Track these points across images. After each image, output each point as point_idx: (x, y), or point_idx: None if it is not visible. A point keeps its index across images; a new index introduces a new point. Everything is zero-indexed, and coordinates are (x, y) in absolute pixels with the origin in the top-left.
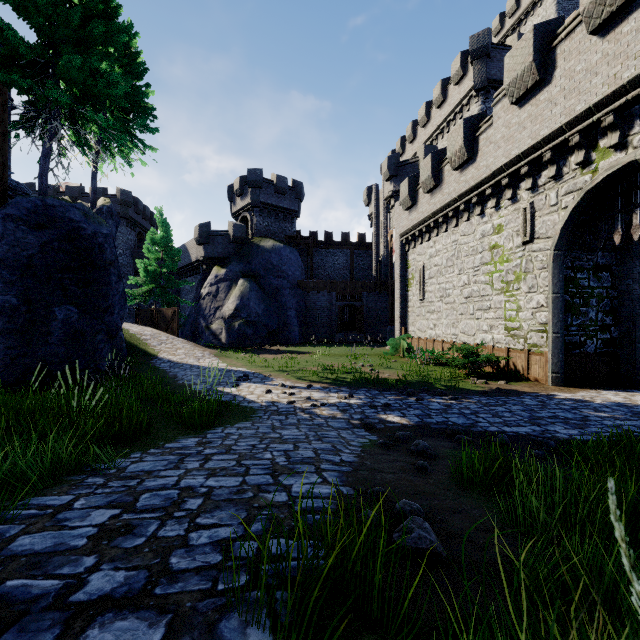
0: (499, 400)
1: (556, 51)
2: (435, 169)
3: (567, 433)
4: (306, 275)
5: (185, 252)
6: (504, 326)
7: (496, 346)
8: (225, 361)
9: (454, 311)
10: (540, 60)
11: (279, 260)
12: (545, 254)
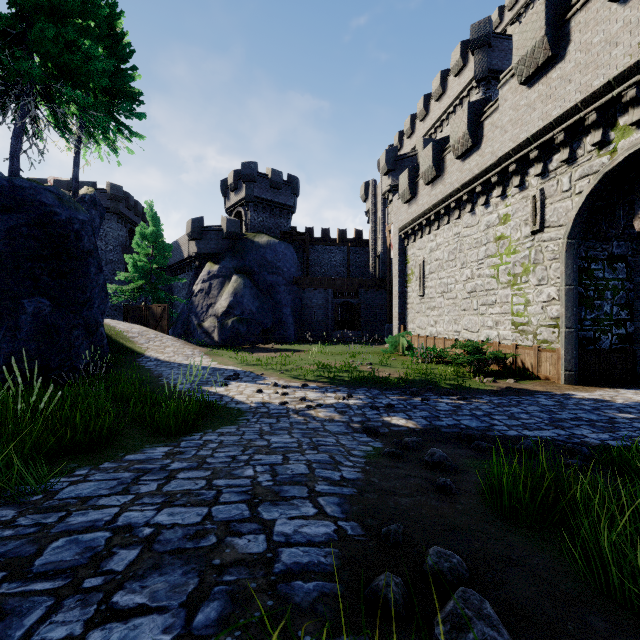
0: (512, 400)
1: (570, 24)
2: (436, 158)
3: (597, 438)
4: (302, 272)
5: (177, 248)
6: (511, 321)
7: (502, 343)
8: (216, 359)
9: (456, 307)
10: (552, 34)
11: (274, 256)
12: (557, 243)
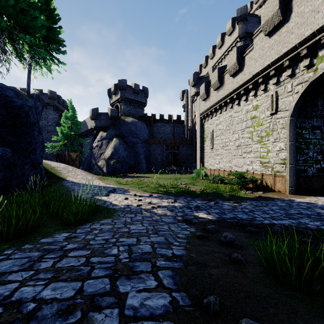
0: (263, 203)
1: (292, 2)
2: (220, 76)
3: (314, 224)
4: (150, 137)
5: (85, 124)
6: (259, 161)
7: (255, 172)
8: (104, 182)
9: (230, 154)
10: (283, 8)
11: (135, 128)
12: (284, 120)
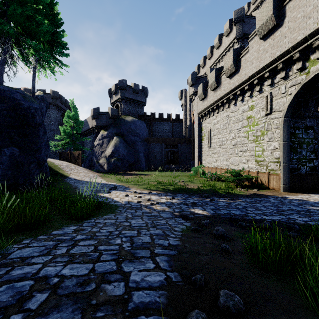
0: (256, 200)
1: (285, 8)
2: (217, 77)
3: (302, 220)
4: (149, 135)
5: (86, 123)
6: (255, 160)
7: (250, 170)
8: (105, 179)
9: (227, 152)
10: (276, 13)
11: (135, 127)
12: (278, 120)
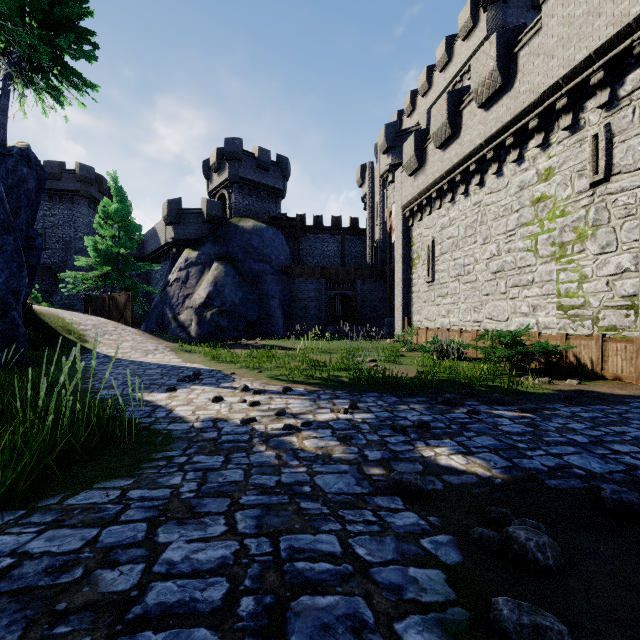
0: (606, 412)
1: None
2: (451, 113)
3: None
4: (292, 263)
5: (154, 235)
6: (557, 305)
7: (543, 333)
8: (182, 356)
9: (476, 291)
10: None
11: (261, 242)
12: (633, 194)
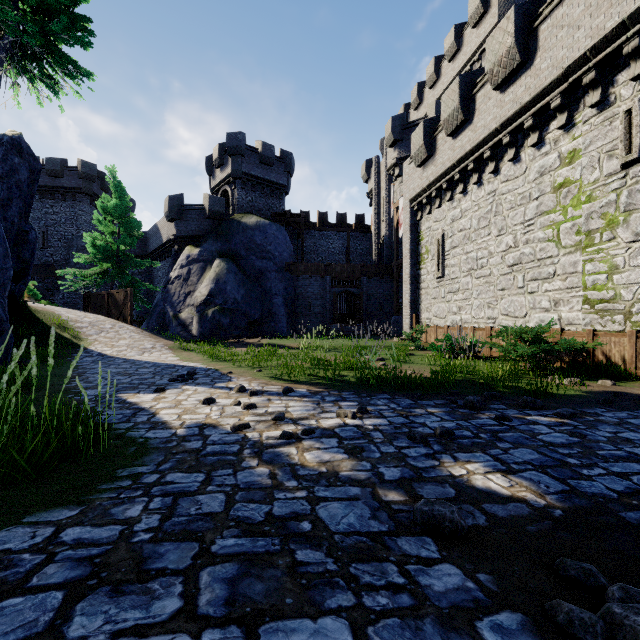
0: None
1: None
2: (464, 98)
3: None
4: (296, 260)
5: (156, 233)
6: (582, 298)
7: (566, 329)
8: (180, 354)
9: (491, 286)
10: None
11: (264, 239)
12: None
